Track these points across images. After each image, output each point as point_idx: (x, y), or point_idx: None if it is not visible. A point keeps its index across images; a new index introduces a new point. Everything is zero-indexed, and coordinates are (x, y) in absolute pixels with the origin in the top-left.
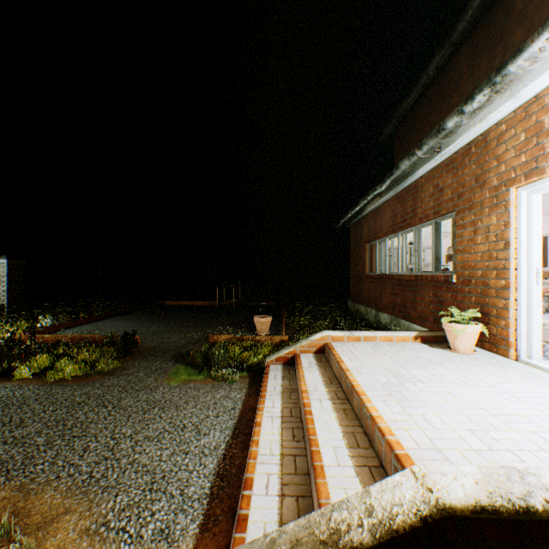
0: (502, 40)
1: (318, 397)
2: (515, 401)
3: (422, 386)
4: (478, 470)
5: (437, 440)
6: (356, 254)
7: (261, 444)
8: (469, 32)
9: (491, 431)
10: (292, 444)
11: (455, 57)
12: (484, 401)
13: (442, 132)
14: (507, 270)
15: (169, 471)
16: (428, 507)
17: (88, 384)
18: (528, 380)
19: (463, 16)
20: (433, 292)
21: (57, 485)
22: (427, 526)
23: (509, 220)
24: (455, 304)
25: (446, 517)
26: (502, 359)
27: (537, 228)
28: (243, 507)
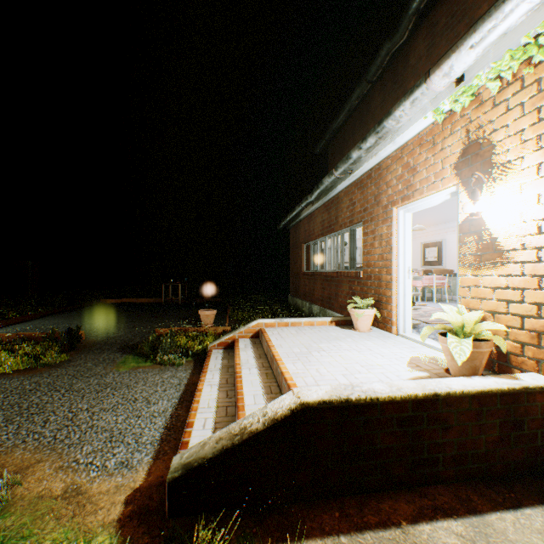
0: (402, 86)
1: (248, 367)
2: (380, 358)
3: (324, 353)
4: (330, 387)
5: (320, 381)
6: (295, 253)
7: (201, 402)
8: (381, 73)
9: (356, 374)
10: (225, 400)
11: (372, 91)
12: (361, 359)
13: (349, 160)
14: (392, 268)
15: (125, 429)
16: (295, 404)
17: (36, 375)
18: (397, 346)
19: (375, 61)
20: (349, 286)
21: (25, 446)
22: (294, 414)
23: (392, 231)
24: (362, 295)
25: (304, 408)
26: (387, 334)
27: (409, 238)
28: (186, 437)
